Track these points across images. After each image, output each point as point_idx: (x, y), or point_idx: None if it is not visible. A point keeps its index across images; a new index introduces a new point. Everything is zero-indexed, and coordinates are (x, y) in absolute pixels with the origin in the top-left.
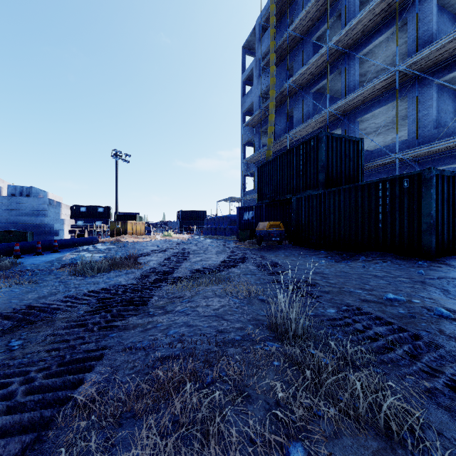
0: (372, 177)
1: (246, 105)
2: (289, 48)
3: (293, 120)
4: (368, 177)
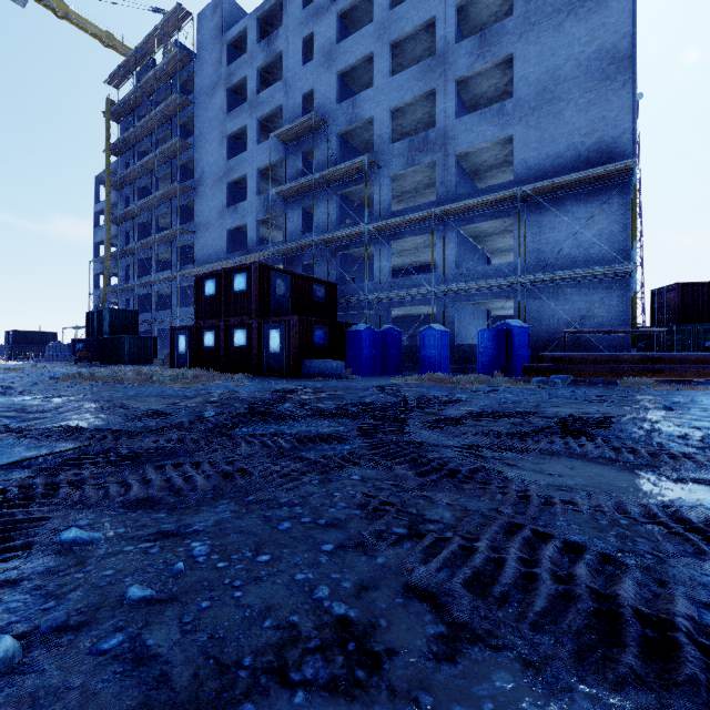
0: (161, 326)
1: (99, 238)
2: (126, 219)
3: (130, 273)
4: (160, 326)
